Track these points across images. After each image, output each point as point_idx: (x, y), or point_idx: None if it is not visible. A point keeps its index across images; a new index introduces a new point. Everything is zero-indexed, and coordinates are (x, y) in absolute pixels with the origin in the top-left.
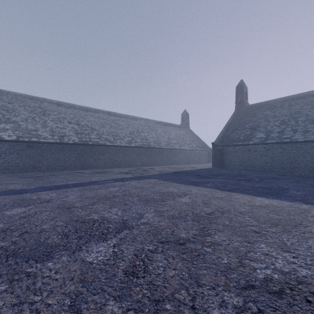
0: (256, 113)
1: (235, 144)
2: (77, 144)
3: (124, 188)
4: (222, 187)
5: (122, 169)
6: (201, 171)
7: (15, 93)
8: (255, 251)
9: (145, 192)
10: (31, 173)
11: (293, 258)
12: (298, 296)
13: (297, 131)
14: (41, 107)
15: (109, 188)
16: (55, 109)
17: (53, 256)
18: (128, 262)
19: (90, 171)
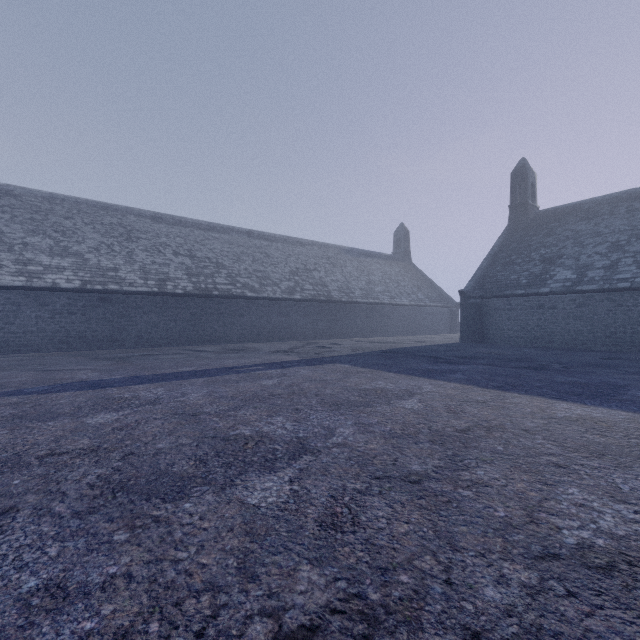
0: (556, 228)
1: (510, 294)
2: (190, 296)
3: (289, 380)
4: (483, 381)
5: (278, 343)
6: (437, 350)
7: (77, 200)
8: (558, 499)
9: (330, 388)
10: (107, 351)
11: (634, 514)
12: None
13: None
14: (124, 224)
15: (259, 380)
16: (148, 228)
17: (189, 493)
18: (322, 508)
19: (215, 348)
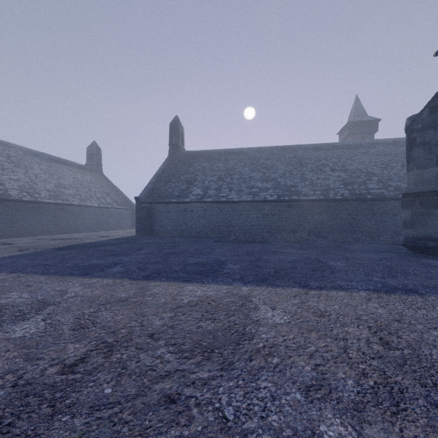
0: (194, 163)
1: (168, 202)
2: None
3: None
4: (137, 271)
5: None
6: (114, 243)
7: None
8: None
9: None
10: None
11: None
12: None
13: (233, 190)
14: None
15: None
16: None
17: None
18: None
19: None
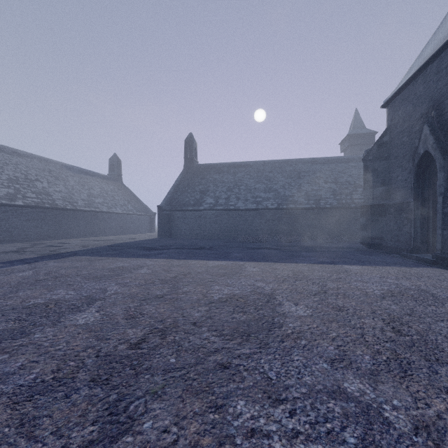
0: (206, 175)
1: (185, 209)
2: None
3: (44, 270)
4: (177, 256)
5: None
6: (146, 243)
7: None
8: (212, 290)
9: (85, 270)
10: None
11: (232, 288)
12: (233, 300)
13: (240, 199)
14: None
15: (12, 273)
16: None
17: (31, 332)
18: (123, 315)
19: None
